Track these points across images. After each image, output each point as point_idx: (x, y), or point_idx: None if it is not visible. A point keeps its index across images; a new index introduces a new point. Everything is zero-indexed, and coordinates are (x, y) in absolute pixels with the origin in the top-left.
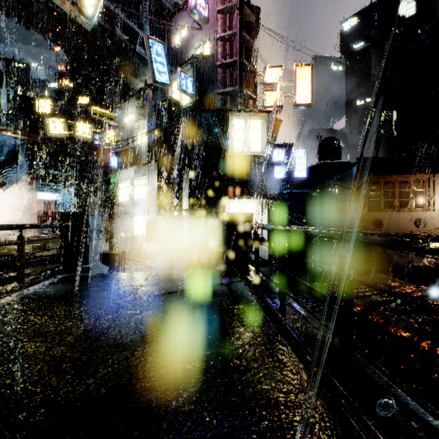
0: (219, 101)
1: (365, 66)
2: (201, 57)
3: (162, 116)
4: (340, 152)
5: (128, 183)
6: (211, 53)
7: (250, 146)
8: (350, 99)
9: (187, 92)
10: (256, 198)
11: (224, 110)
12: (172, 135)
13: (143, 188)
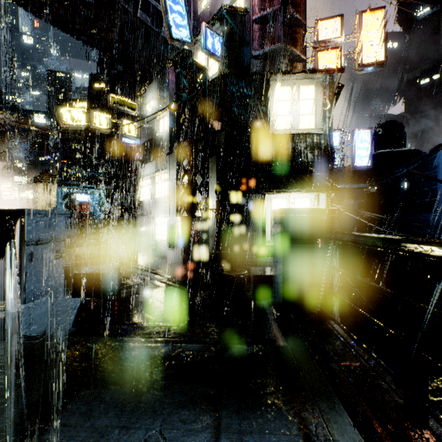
0: (256, 68)
1: (431, 37)
2: (232, 10)
3: (183, 88)
4: (404, 138)
5: (149, 179)
6: (246, 6)
7: (298, 121)
8: (411, 78)
9: (214, 55)
10: (310, 191)
11: (264, 73)
12: (194, 110)
13: (165, 185)
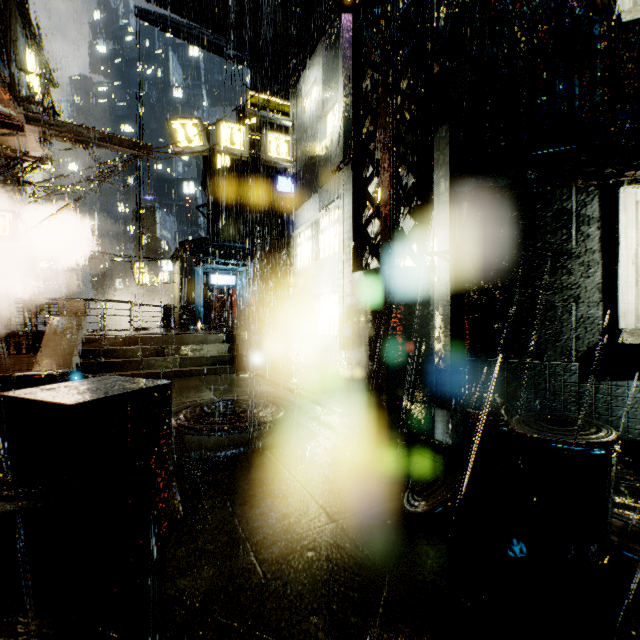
0: None
1: None
2: None
3: None
4: None
5: (310, 229)
6: None
7: None
8: None
9: None
10: None
11: None
12: None
13: (335, 231)
